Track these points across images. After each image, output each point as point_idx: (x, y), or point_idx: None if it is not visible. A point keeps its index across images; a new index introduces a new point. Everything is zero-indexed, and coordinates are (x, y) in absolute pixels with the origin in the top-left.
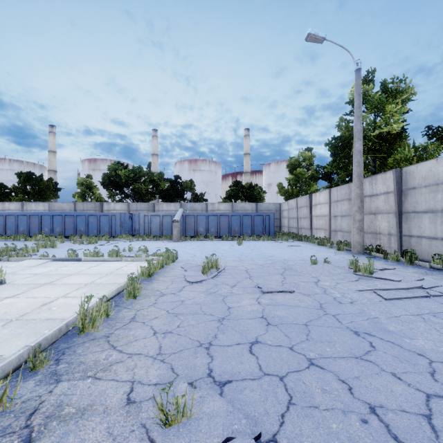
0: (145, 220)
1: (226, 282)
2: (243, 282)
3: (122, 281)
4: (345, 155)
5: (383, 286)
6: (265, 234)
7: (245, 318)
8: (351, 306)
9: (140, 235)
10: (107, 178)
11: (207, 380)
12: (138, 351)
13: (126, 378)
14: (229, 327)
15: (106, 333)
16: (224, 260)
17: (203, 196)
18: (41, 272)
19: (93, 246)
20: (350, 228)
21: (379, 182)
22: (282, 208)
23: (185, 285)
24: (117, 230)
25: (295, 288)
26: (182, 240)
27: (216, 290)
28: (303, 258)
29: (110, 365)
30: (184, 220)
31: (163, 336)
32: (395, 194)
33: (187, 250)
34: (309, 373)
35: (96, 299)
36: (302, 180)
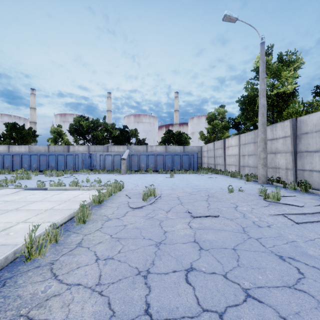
0: (101, 158)
1: (162, 207)
2: (176, 208)
3: (76, 207)
4: (251, 109)
5: (291, 211)
6: (190, 169)
7: (179, 242)
8: (269, 229)
9: (97, 170)
10: (73, 128)
11: (144, 319)
12: (78, 282)
13: (59, 317)
14: (165, 252)
15: (52, 260)
16: (160, 189)
17: (144, 141)
18: (12, 199)
19: (60, 178)
20: (255, 164)
21: (278, 129)
22: (202, 150)
23: (128, 210)
24: (79, 166)
25: (219, 213)
26: (128, 173)
27: (154, 215)
28: (221, 187)
29: (46, 299)
30: (130, 158)
31: (104, 263)
32: (291, 138)
33: (131, 181)
34: (247, 308)
35: (49, 225)
36: (218, 129)
